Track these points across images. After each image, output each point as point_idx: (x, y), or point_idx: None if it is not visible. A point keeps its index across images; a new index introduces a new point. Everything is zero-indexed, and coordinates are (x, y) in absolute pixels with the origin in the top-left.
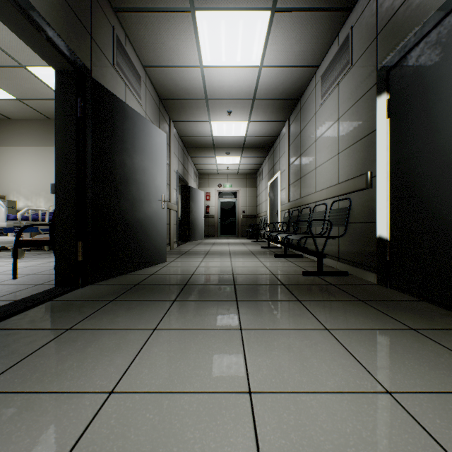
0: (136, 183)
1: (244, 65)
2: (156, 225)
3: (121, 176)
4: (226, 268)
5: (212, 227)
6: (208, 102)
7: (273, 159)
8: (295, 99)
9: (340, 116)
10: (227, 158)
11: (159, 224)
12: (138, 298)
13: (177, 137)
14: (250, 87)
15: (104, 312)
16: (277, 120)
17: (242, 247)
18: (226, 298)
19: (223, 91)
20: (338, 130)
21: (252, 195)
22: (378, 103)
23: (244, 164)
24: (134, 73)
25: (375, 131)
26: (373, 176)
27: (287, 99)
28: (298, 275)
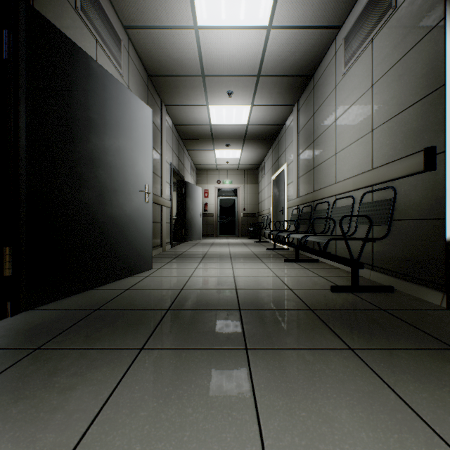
0: (106, 167)
1: (249, 25)
2: (137, 223)
3: (82, 155)
4: (226, 278)
5: (211, 226)
6: (205, 80)
7: (278, 151)
8: (307, 76)
9: (374, 81)
10: (227, 151)
11: (141, 222)
12: (84, 342)
13: (171, 125)
14: (255, 59)
15: (1, 385)
16: (284, 103)
17: (244, 248)
18: (228, 342)
19: (223, 64)
20: (372, 100)
21: (253, 192)
22: (449, 44)
23: (244, 158)
24: (110, 31)
25: (441, 88)
26: (437, 152)
27: (297, 75)
28: (325, 292)
